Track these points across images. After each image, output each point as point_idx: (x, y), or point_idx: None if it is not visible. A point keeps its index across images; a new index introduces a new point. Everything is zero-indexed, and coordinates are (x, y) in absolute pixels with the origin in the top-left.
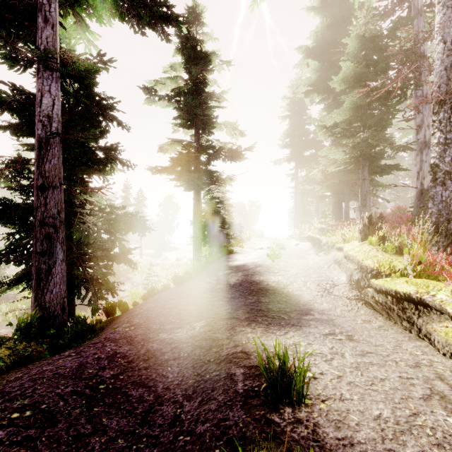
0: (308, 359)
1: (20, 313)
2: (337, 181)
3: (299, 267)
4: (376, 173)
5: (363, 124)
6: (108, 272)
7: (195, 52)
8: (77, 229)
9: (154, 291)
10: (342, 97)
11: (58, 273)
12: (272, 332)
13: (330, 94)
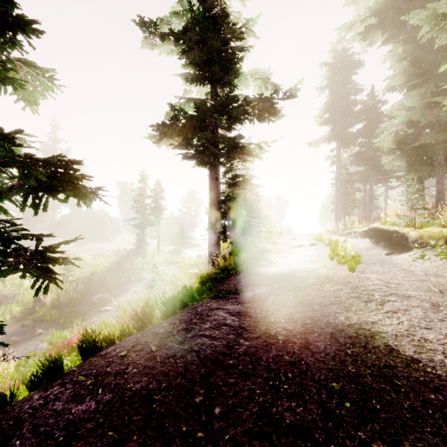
0: None
1: (13, 317)
2: (431, 140)
3: (411, 284)
4: None
5: None
6: None
7: None
8: None
9: (88, 343)
10: None
11: None
12: None
13: (402, 28)
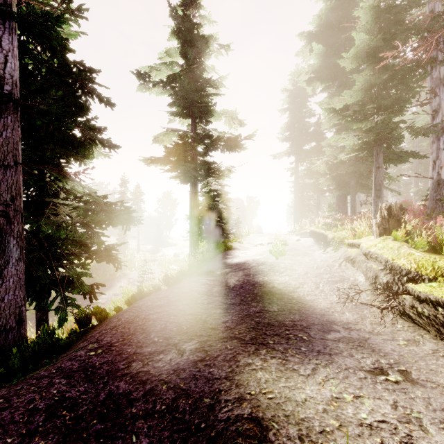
0: (370, 441)
1: None
2: (344, 172)
3: (306, 265)
4: (392, 160)
5: (377, 106)
6: (84, 273)
7: (192, 36)
8: (47, 221)
9: (141, 294)
10: (354, 75)
11: (11, 276)
12: (294, 370)
13: (334, 82)
